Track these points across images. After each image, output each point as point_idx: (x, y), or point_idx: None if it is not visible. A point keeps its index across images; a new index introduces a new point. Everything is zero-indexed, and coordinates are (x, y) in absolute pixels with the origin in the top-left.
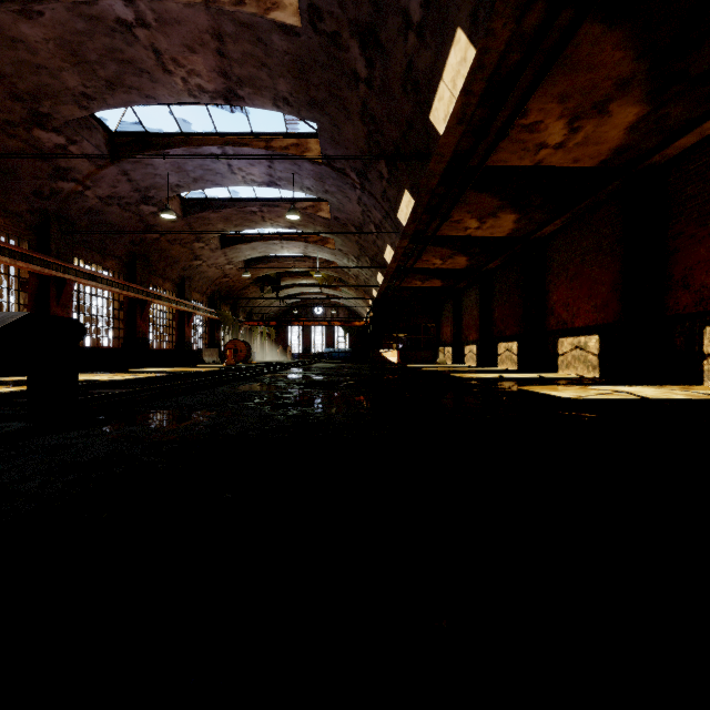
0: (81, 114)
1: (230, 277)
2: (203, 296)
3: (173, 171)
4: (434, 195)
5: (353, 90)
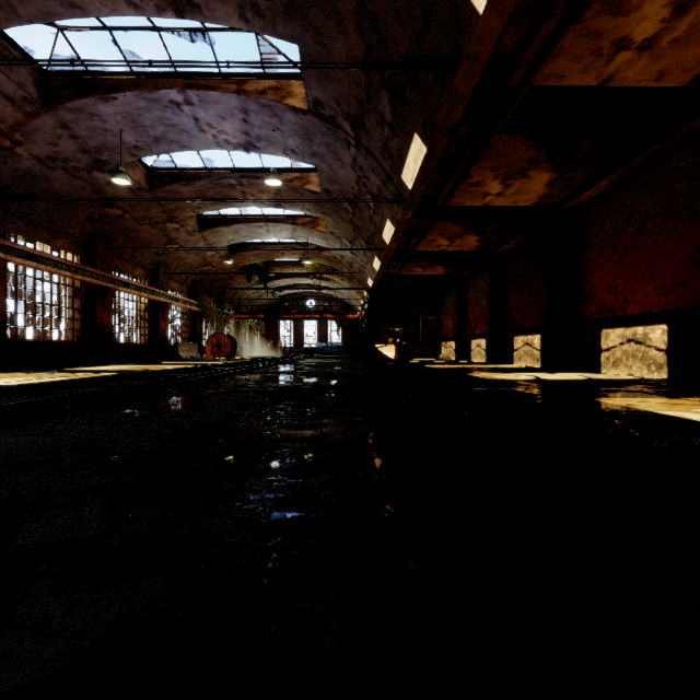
0: None
1: (212, 266)
2: (183, 286)
3: (127, 126)
4: (452, 141)
5: None
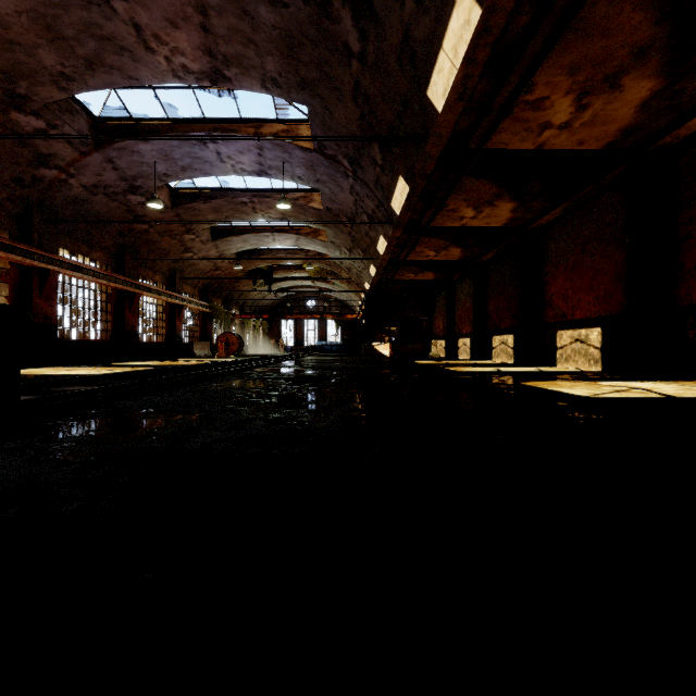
0: (61, 96)
1: (222, 270)
2: (195, 289)
3: (160, 159)
4: (429, 182)
5: (345, 67)
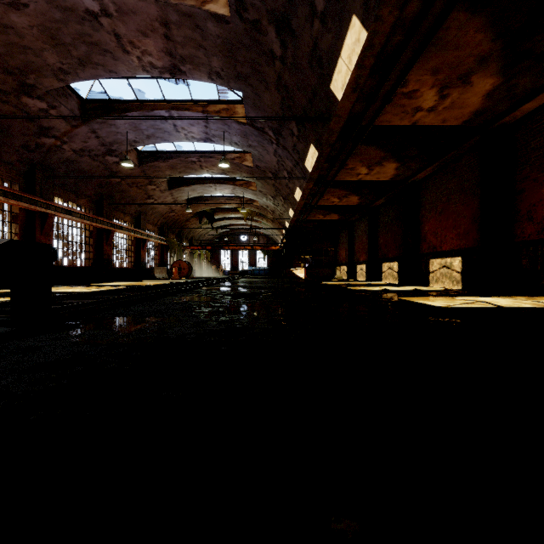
0: (59, 85)
1: (175, 212)
2: (155, 227)
3: (131, 130)
4: (333, 148)
5: (270, 66)
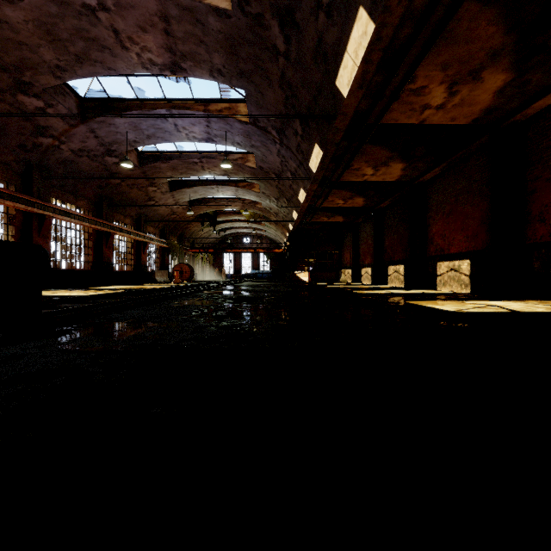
0: (56, 83)
1: (177, 215)
2: (156, 229)
3: (131, 129)
4: (338, 148)
5: (274, 62)
